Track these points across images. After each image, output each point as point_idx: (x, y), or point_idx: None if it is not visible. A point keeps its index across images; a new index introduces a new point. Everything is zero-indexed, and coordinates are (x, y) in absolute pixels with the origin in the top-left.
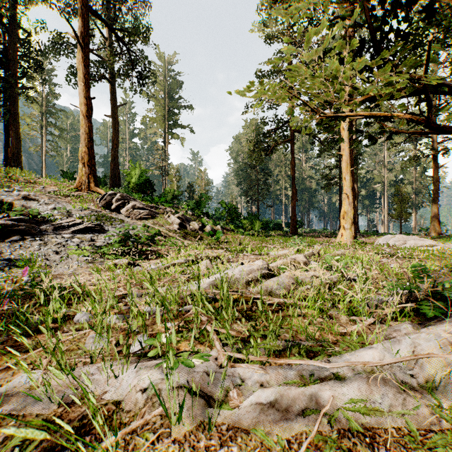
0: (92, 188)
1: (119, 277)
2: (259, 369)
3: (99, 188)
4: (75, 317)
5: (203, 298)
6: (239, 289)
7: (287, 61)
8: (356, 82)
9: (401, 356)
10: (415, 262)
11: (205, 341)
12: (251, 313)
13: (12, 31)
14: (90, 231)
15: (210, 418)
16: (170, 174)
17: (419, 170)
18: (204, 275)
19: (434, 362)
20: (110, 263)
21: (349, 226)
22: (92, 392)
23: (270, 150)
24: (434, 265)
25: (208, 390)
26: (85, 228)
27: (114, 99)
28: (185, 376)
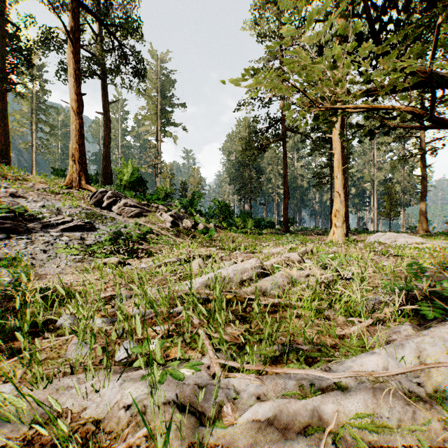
0: (83, 186)
1: (108, 276)
2: (255, 380)
3: (91, 186)
4: (58, 321)
5: (195, 299)
6: (232, 290)
7: (286, 44)
8: (353, 75)
9: (405, 362)
10: (407, 260)
11: (196, 347)
12: (245, 315)
13: (0, 25)
14: (80, 229)
15: (201, 441)
16: (163, 172)
17: (407, 169)
18: (196, 274)
19: (442, 369)
20: (99, 262)
21: (341, 224)
22: (70, 409)
23: (262, 149)
24: (427, 263)
25: (200, 404)
26: (75, 226)
27: (105, 96)
28: (174, 389)
